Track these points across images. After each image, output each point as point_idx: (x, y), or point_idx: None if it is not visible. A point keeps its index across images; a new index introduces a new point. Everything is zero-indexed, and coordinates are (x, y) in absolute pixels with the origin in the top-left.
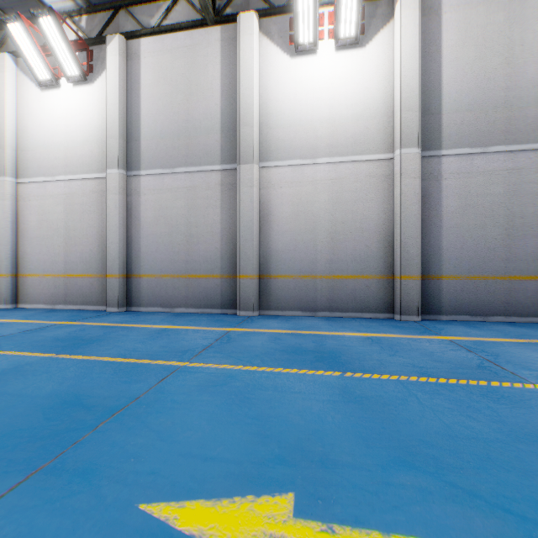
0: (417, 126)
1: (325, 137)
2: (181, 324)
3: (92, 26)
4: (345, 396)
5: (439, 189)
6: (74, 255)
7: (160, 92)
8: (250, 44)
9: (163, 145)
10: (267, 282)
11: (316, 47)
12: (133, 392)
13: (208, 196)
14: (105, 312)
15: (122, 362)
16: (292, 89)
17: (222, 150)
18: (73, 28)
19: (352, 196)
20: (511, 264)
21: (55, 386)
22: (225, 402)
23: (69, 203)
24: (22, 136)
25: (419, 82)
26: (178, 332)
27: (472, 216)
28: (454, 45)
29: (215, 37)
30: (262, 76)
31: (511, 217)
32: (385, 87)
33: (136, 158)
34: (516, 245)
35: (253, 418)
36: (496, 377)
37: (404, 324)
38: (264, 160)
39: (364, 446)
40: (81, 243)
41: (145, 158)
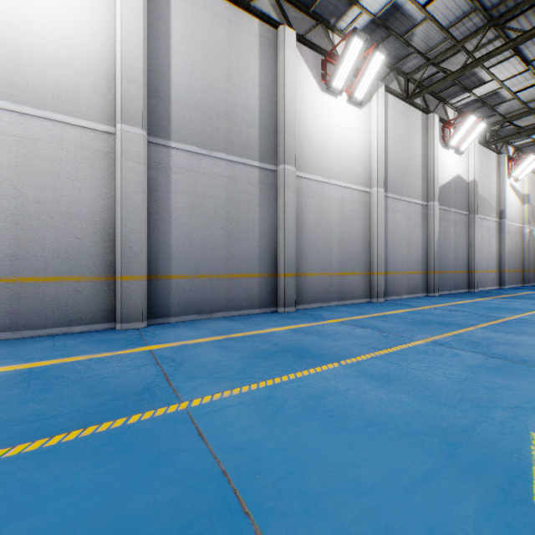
0: (141, 104)
1: (5, 70)
2: None
3: None
4: None
5: (168, 182)
6: None
7: None
8: None
9: None
10: None
11: None
12: None
13: None
14: None
15: None
16: None
17: None
18: None
19: (54, 168)
20: (231, 263)
21: None
22: None
23: None
24: None
25: (145, 56)
26: None
27: (200, 215)
28: (183, 37)
29: None
30: None
31: (231, 221)
32: (104, 42)
33: None
34: (235, 247)
35: None
36: (147, 405)
37: (119, 336)
38: None
39: None
40: None
41: None
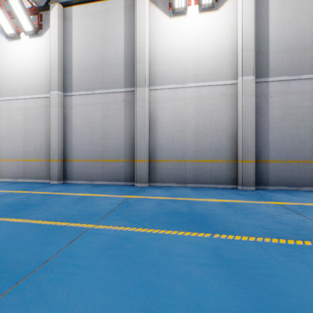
0: (253, 61)
1: (192, 70)
2: (96, 192)
3: None
4: (218, 259)
5: (267, 103)
6: (30, 147)
7: (85, 41)
8: (143, 9)
9: (87, 76)
10: (154, 164)
11: (186, 10)
12: (44, 256)
13: (115, 108)
14: (49, 184)
15: (45, 225)
16: (170, 38)
17: (125, 78)
18: (29, 0)
19: (210, 108)
20: None
21: None
22: (118, 266)
23: (26, 114)
24: None
25: (254, 33)
26: (93, 199)
27: (289, 121)
28: (277, 9)
29: (120, 5)
30: (151, 30)
31: None
32: (231, 37)
33: (69, 84)
34: None
35: (141, 286)
36: None
37: (245, 193)
38: (152, 85)
39: None
40: (34, 139)
41: (75, 84)
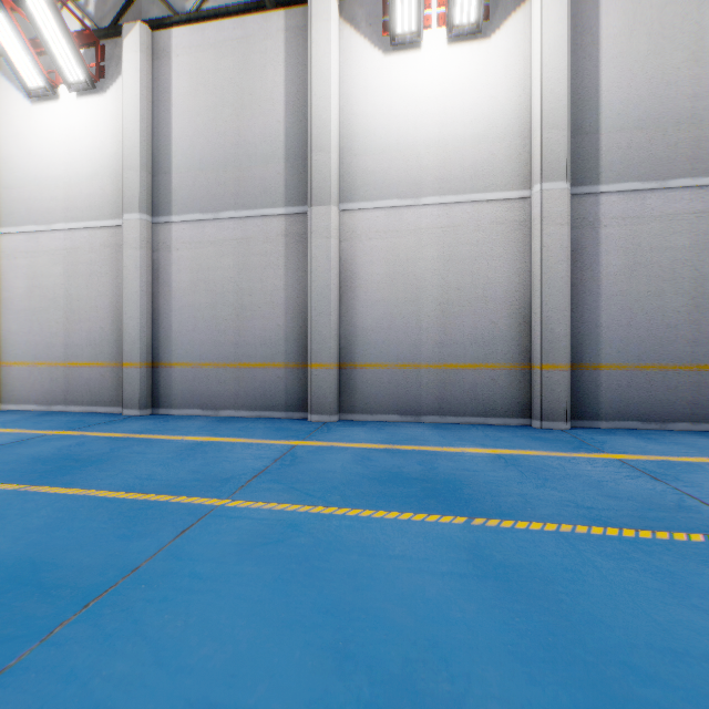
0: (565, 150)
1: (433, 167)
2: (226, 434)
3: (103, 12)
4: (478, 564)
5: (596, 241)
6: (78, 335)
7: (200, 105)
8: (327, 34)
9: (203, 180)
10: (351, 374)
11: (420, 39)
12: (130, 558)
13: (266, 251)
14: (121, 416)
15: (125, 500)
16: (385, 99)
17: (286, 186)
18: (77, 15)
19: (472, 251)
20: (700, 348)
21: (6, 545)
22: (280, 577)
23: (71, 262)
24: (5, 168)
25: (568, 88)
26: (220, 447)
27: (644, 279)
28: (617, 35)
29: (277, 26)
30: (344, 82)
31: (700, 280)
32: (519, 96)
33: (165, 198)
34: (707, 321)
35: (325, 611)
36: None
37: (548, 435)
38: (346, 201)
39: (525, 679)
40: (87, 318)
41: (177, 198)
